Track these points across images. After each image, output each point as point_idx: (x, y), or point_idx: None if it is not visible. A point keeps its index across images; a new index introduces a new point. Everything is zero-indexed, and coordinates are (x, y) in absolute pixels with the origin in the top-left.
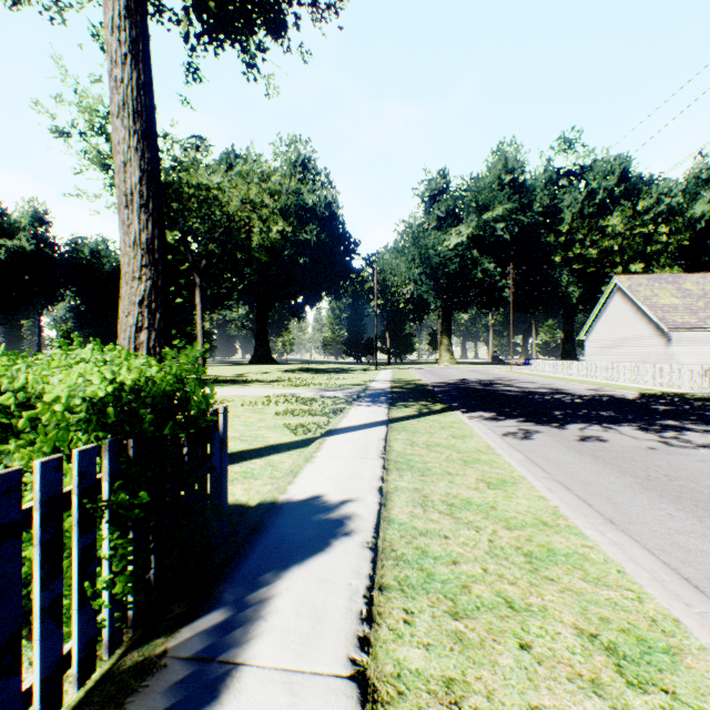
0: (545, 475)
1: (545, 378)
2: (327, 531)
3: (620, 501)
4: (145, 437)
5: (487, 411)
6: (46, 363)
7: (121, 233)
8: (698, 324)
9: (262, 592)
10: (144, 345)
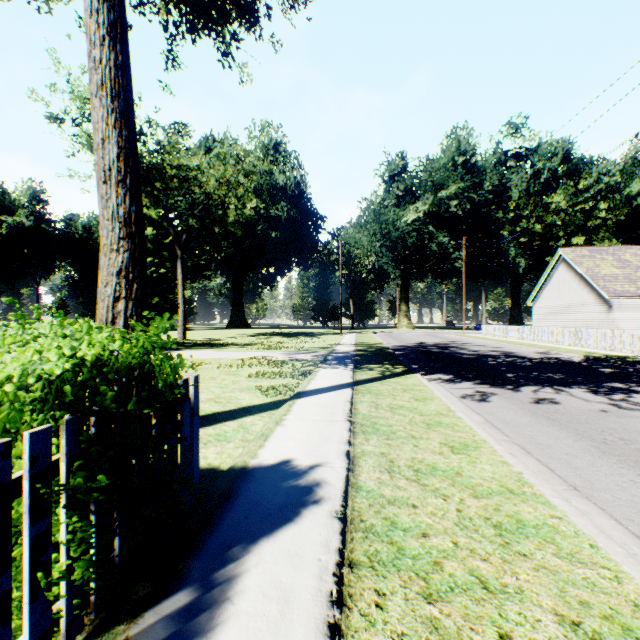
0: (505, 438)
1: (495, 342)
2: (296, 499)
3: (581, 466)
4: (107, 414)
5: (445, 373)
6: (1, 337)
7: (100, 207)
8: (637, 292)
9: (230, 569)
10: (122, 314)
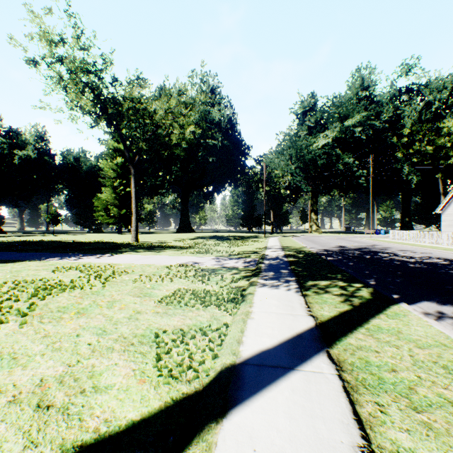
0: None
1: (416, 247)
2: None
3: None
4: None
5: (432, 299)
6: None
7: None
8: None
9: None
10: None
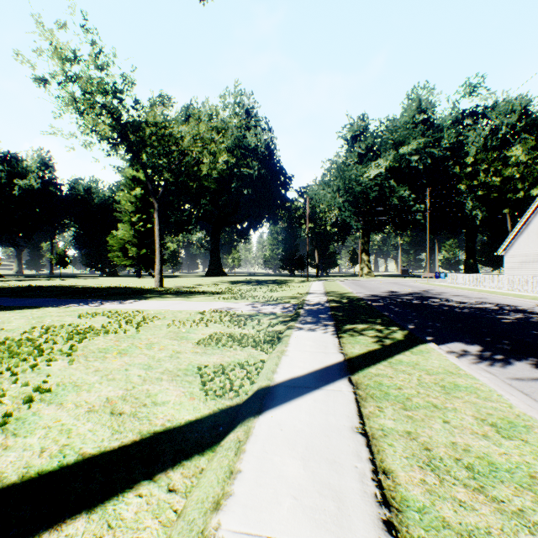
0: None
1: (473, 292)
2: None
3: None
4: None
5: (463, 340)
6: None
7: None
8: None
9: None
10: None
